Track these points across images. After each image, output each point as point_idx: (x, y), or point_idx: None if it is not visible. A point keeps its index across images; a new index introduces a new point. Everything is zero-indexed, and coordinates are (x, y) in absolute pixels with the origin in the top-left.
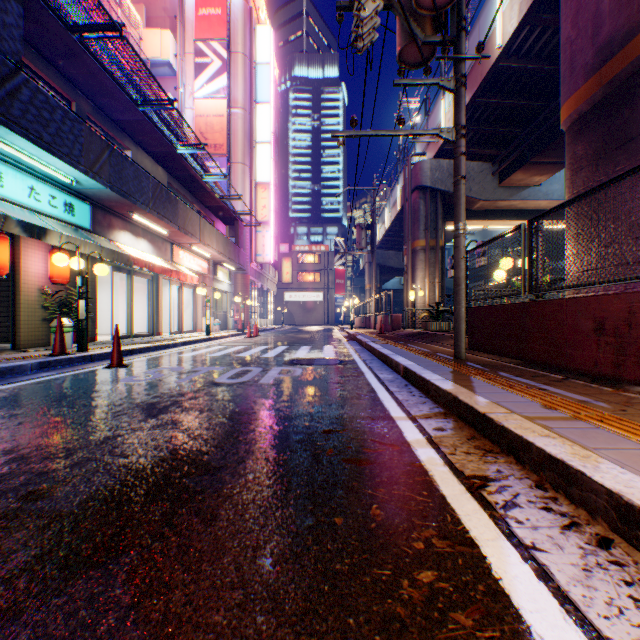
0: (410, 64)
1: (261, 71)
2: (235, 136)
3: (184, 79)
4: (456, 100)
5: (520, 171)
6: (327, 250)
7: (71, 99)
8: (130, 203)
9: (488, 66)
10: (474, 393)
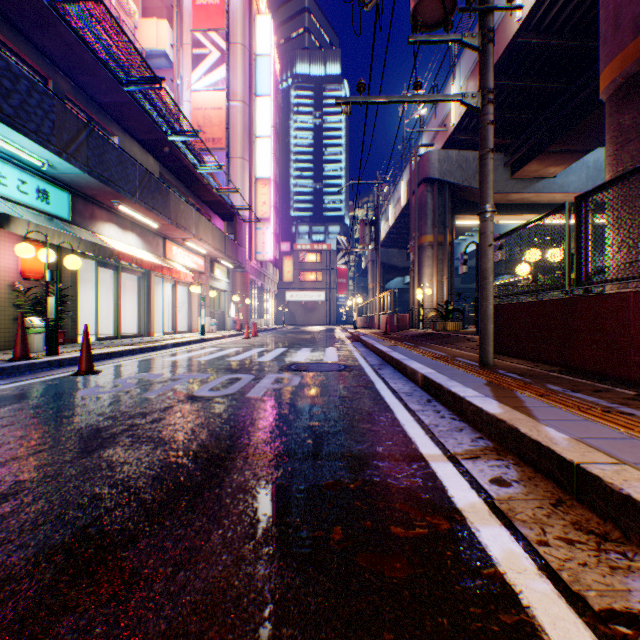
0: (425, 25)
1: (261, 63)
2: (234, 130)
3: (181, 71)
4: (482, 59)
5: (535, 161)
6: (329, 249)
7: (47, 76)
8: (113, 191)
9: (505, 42)
10: (537, 421)
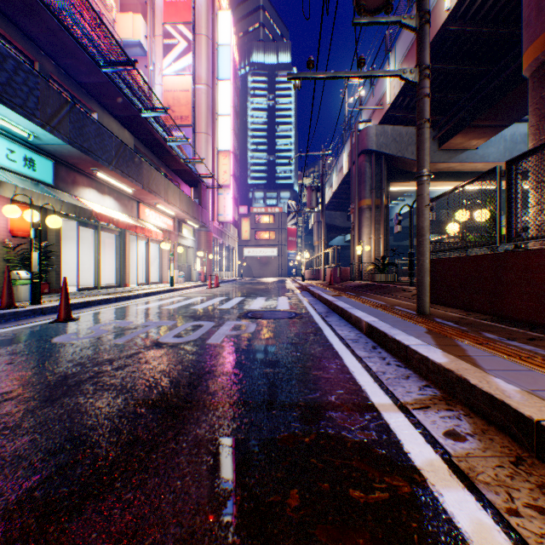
0: (367, 10)
1: (222, 52)
2: (199, 109)
3: (154, 58)
4: (419, 38)
5: (460, 135)
6: (281, 211)
7: (33, 58)
8: (92, 160)
9: (435, 30)
10: (484, 371)
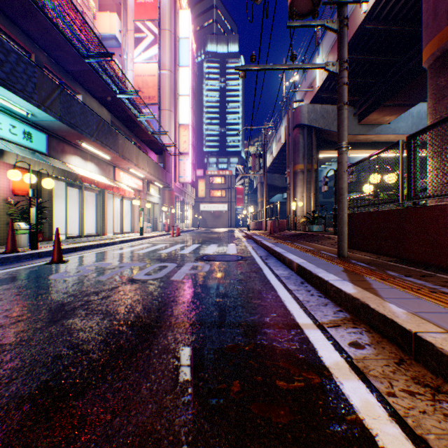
0: (299, 14)
1: (182, 43)
2: (164, 90)
3: (127, 49)
4: (340, 38)
5: (375, 112)
6: (230, 174)
7: (30, 51)
8: (77, 133)
9: (355, 28)
10: (382, 299)
